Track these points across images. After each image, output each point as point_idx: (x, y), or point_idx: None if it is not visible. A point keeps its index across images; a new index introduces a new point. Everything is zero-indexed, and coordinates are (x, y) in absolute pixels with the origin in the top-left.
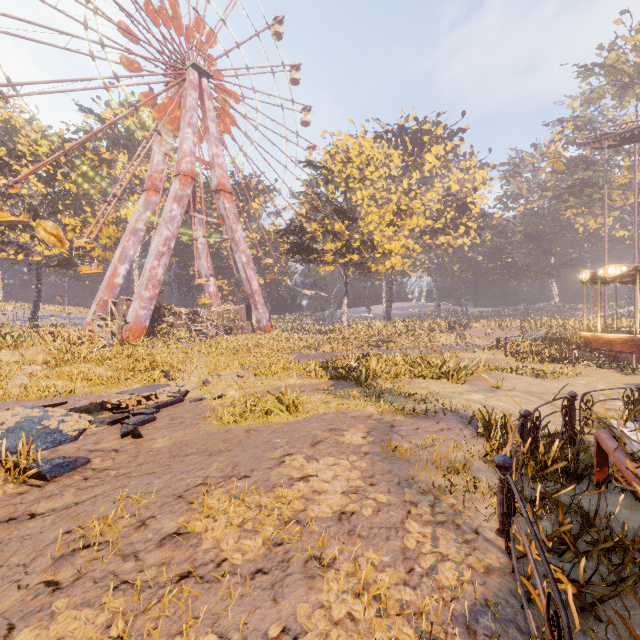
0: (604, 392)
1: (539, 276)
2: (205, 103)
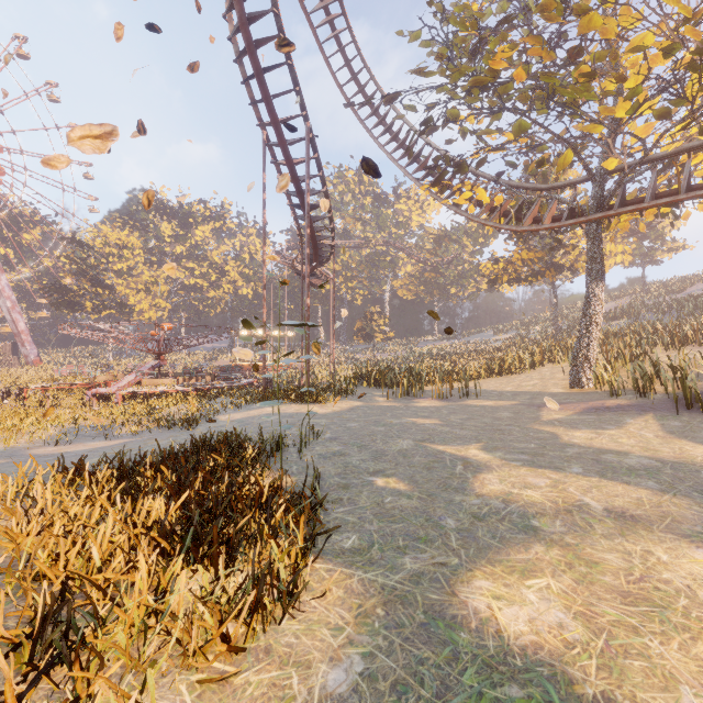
0: None
1: None
2: None
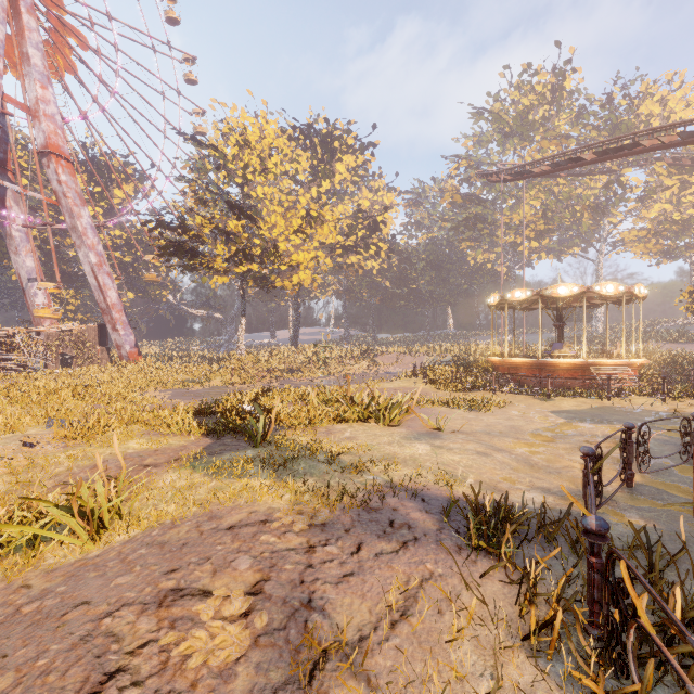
0: (545, 425)
1: (440, 304)
2: (22, 16)
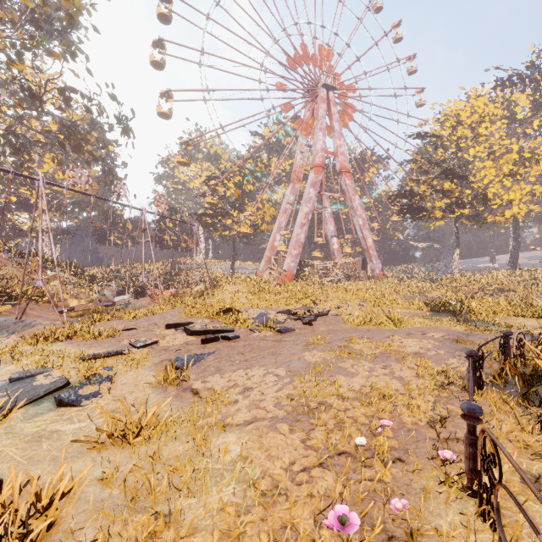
0: None
1: None
2: (331, 109)
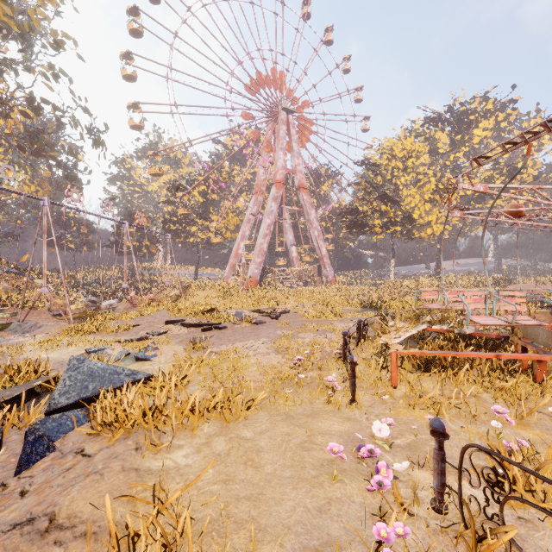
0: None
1: None
2: (290, 131)
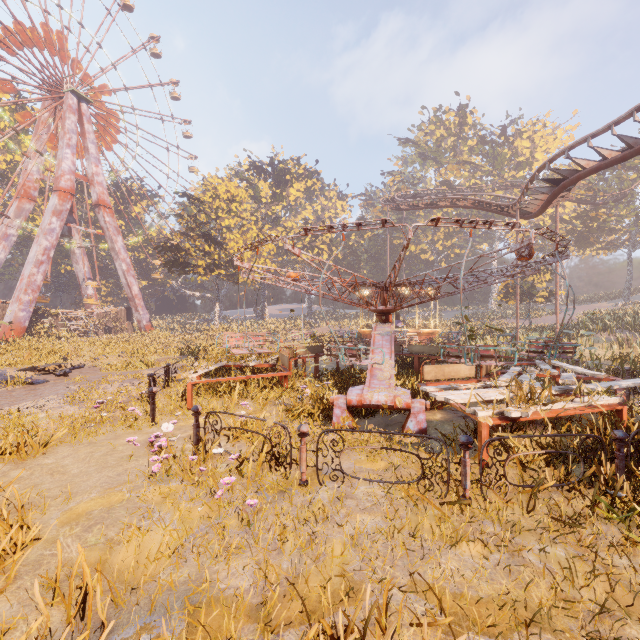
0: None
1: None
2: (84, 126)
